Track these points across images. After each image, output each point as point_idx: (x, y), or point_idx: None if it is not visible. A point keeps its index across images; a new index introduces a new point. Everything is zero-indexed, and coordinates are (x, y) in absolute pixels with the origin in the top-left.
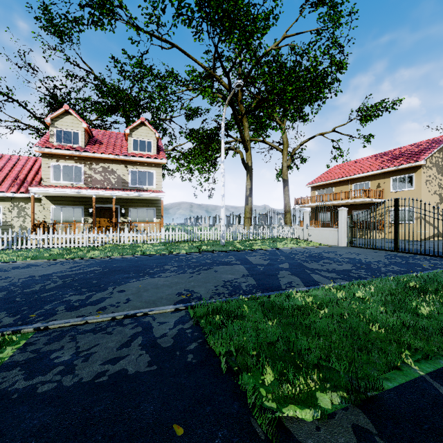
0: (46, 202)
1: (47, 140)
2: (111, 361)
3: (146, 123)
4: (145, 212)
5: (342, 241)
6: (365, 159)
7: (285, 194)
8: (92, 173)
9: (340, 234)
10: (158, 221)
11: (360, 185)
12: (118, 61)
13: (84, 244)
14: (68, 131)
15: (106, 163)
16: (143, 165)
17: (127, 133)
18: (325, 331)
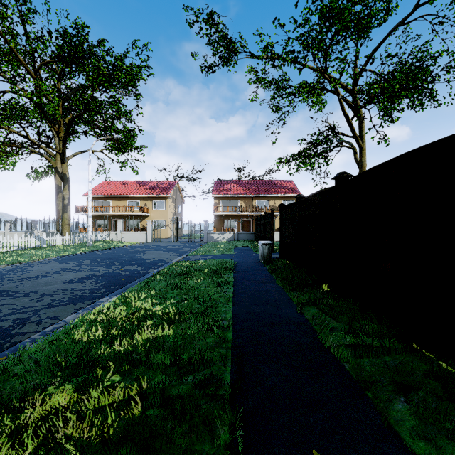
0: None
1: None
2: (208, 257)
3: None
4: None
5: (149, 240)
6: (131, 183)
7: (59, 200)
8: None
9: (148, 236)
10: None
11: (134, 203)
12: None
13: None
14: None
15: None
16: None
17: None
18: (219, 250)
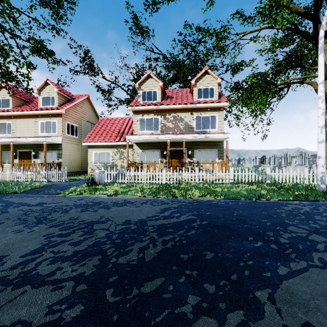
0: (135, 147)
1: (136, 101)
2: None
3: (209, 71)
4: (208, 153)
5: None
6: None
7: None
8: (166, 122)
9: None
10: (220, 161)
11: None
12: (181, 34)
13: (162, 181)
14: (149, 91)
15: (176, 113)
16: (206, 110)
17: (193, 84)
18: None
